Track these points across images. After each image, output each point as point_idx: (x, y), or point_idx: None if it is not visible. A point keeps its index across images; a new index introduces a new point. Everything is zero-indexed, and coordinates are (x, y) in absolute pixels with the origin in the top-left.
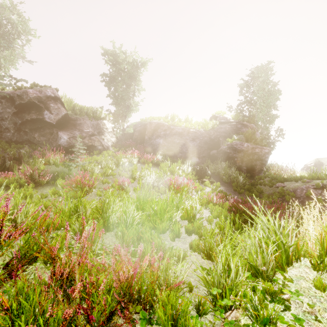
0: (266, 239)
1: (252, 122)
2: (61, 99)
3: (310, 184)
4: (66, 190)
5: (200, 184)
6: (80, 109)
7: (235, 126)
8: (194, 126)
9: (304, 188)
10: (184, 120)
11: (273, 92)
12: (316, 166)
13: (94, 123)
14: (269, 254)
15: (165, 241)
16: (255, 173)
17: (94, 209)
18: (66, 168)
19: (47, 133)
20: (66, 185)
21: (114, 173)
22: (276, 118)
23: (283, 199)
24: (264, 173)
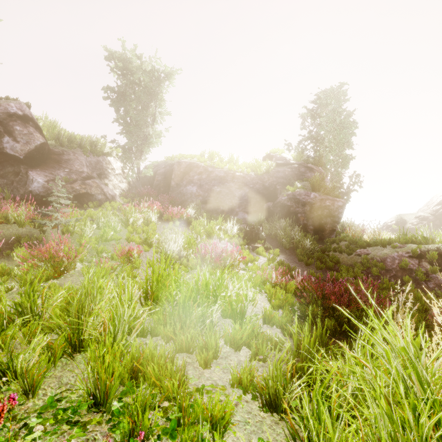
0: (413, 399)
1: (320, 164)
2: (35, 120)
3: (404, 250)
4: (24, 268)
5: (250, 251)
6: (69, 138)
7: (297, 169)
8: (242, 168)
9: (396, 257)
10: (228, 160)
11: (345, 126)
12: (397, 225)
13: (92, 160)
14: (428, 441)
15: (190, 368)
16: (325, 234)
17: (57, 307)
18: (37, 229)
19: (9, 173)
20: (30, 258)
21: (118, 236)
22: (349, 160)
23: (368, 272)
24: (337, 235)
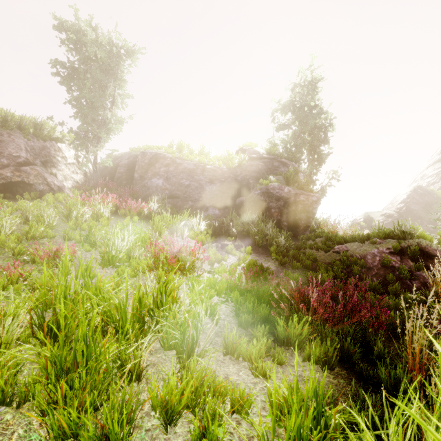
0: None
1: (293, 159)
2: None
3: (384, 246)
4: None
5: (218, 250)
6: (3, 116)
7: (270, 164)
8: (213, 161)
9: (377, 253)
10: (198, 152)
11: (318, 122)
12: (365, 222)
13: (35, 145)
14: None
15: None
16: (300, 231)
17: None
18: None
19: None
20: None
21: (51, 233)
22: (321, 157)
23: (348, 271)
24: (311, 232)
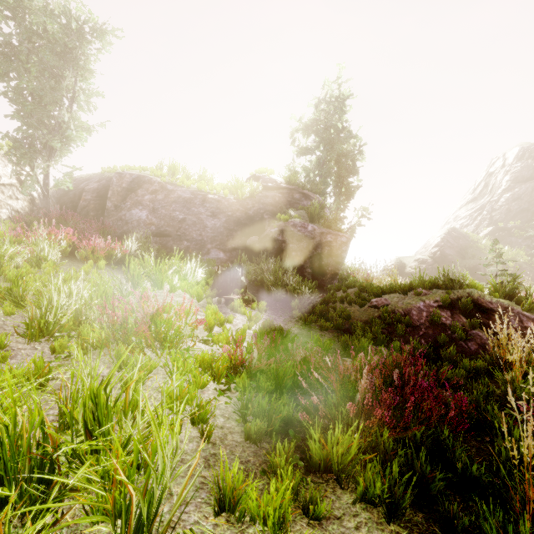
0: None
1: (318, 191)
2: None
3: (431, 298)
4: None
5: (221, 306)
6: None
7: (290, 195)
8: (217, 189)
9: (423, 307)
10: (197, 177)
11: (345, 148)
12: (398, 269)
13: None
14: None
15: None
16: (326, 280)
17: None
18: None
19: None
20: None
21: None
22: (350, 190)
23: (390, 332)
24: (339, 280)
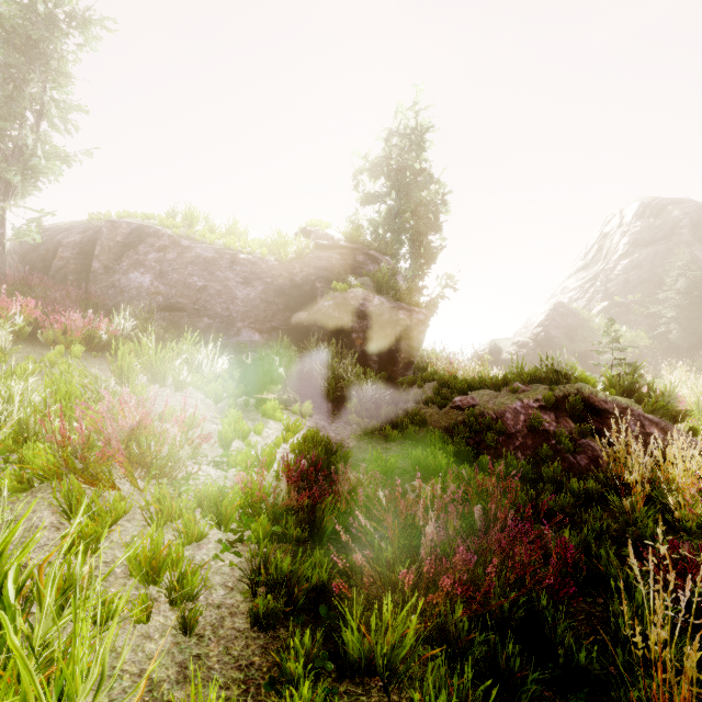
0: None
1: (388, 252)
2: None
3: (531, 396)
4: None
5: (249, 410)
6: None
7: (352, 257)
8: (251, 246)
9: (521, 409)
10: (225, 230)
11: (425, 197)
12: (492, 355)
13: None
14: None
15: None
16: (398, 370)
17: None
18: None
19: None
20: None
21: None
22: (430, 252)
23: (477, 442)
24: (415, 371)
